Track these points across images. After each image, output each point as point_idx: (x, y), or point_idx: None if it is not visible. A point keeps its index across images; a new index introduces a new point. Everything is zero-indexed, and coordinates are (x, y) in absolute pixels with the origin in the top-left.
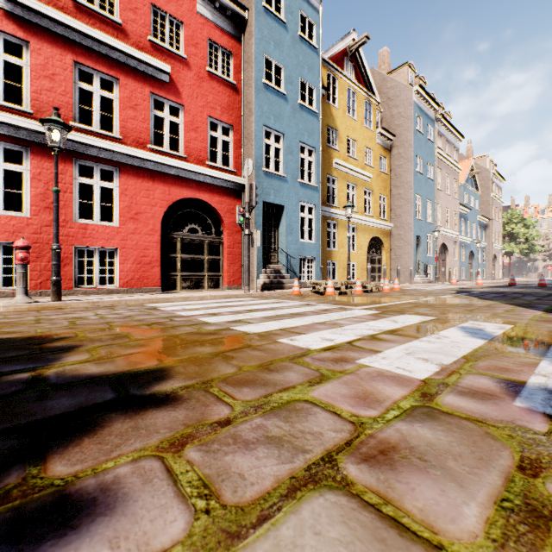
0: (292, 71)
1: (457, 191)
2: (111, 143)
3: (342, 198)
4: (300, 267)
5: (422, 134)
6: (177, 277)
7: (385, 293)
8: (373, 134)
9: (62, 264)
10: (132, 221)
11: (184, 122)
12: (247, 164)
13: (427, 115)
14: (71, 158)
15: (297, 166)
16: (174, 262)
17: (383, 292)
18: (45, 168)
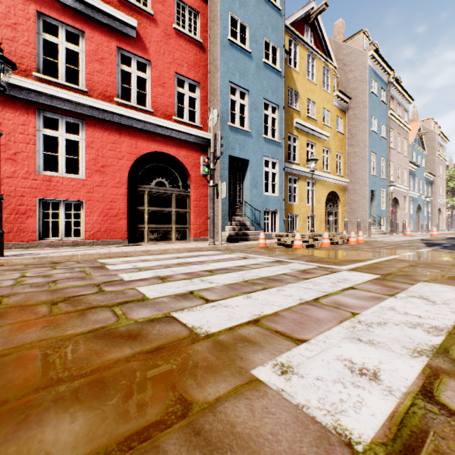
0: (257, 30)
1: (407, 150)
2: (75, 95)
3: (302, 156)
4: (263, 220)
5: (376, 96)
6: (144, 229)
7: (353, 246)
8: (330, 96)
9: (25, 216)
10: (98, 173)
11: (151, 78)
12: (211, 114)
13: (381, 78)
14: (34, 109)
15: (261, 122)
16: (142, 215)
17: (349, 245)
18: (6, 119)
